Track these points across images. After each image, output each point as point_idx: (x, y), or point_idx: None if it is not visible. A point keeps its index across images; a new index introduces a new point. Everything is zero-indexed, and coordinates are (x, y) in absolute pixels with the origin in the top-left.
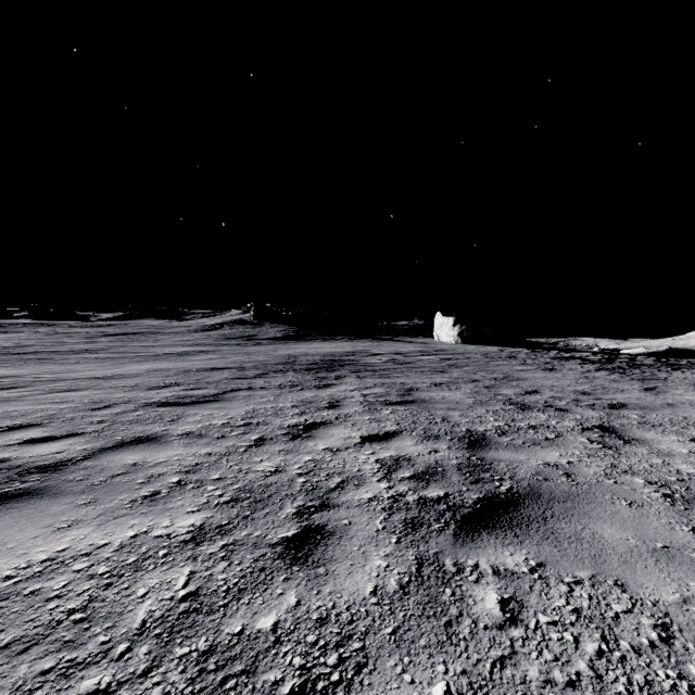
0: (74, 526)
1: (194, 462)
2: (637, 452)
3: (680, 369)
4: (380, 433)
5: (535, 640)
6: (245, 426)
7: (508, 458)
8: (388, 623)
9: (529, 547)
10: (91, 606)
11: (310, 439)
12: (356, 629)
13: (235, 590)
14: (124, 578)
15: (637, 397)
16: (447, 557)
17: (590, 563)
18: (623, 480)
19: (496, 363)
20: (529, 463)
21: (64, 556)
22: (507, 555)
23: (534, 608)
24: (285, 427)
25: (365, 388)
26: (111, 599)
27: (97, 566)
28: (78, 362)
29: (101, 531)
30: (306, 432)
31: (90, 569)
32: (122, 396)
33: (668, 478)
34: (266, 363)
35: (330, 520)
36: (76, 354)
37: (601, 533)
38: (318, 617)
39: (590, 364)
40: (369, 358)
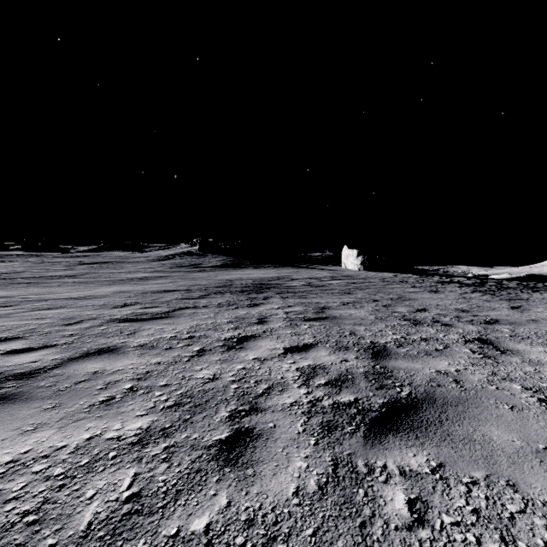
0: (38, 428)
1: (146, 370)
2: (512, 361)
3: (538, 291)
4: (300, 345)
5: (442, 541)
6: (190, 339)
7: (406, 367)
8: (308, 525)
9: (429, 449)
10: (44, 508)
11: (242, 350)
12: (280, 530)
13: (173, 491)
14: (76, 479)
15: (507, 314)
16: (359, 458)
17: (483, 463)
18: (504, 386)
19: (392, 286)
20: (424, 371)
21: (26, 458)
22: (411, 456)
23: (438, 509)
24: (221, 339)
25: (287, 306)
26: (62, 501)
27: (53, 467)
28: (58, 285)
29: (61, 434)
30: (239, 344)
31: (47, 471)
32: (91, 314)
33: (540, 384)
34: (208, 286)
35: (258, 423)
36: (57, 279)
37: (490, 435)
38: (246, 518)
39: (466, 287)
40: (290, 282)
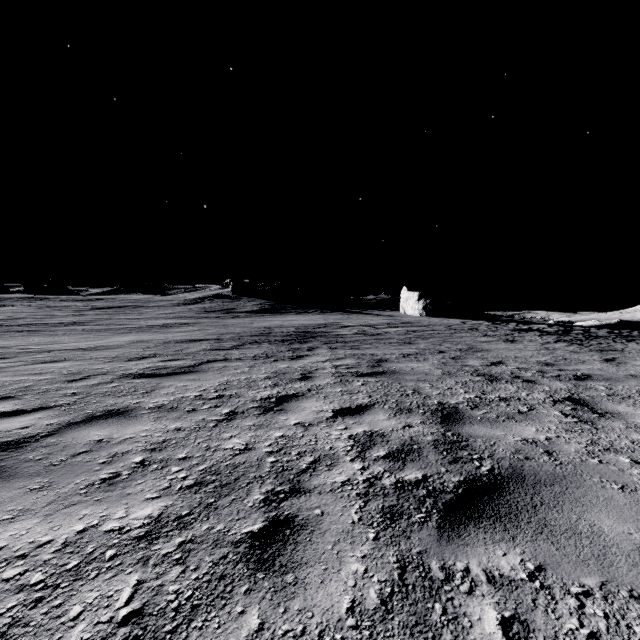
0: (18, 517)
1: (162, 438)
2: (614, 426)
3: (634, 341)
4: (352, 406)
5: None
6: (218, 398)
7: (484, 434)
8: None
9: (523, 545)
10: (10, 633)
11: (281, 412)
12: None
13: (186, 607)
14: (58, 590)
15: (600, 368)
16: (433, 558)
17: (595, 565)
18: (608, 459)
19: (460, 334)
20: (506, 439)
21: None
22: (500, 555)
23: (543, 633)
24: (257, 399)
25: (336, 359)
26: (36, 623)
27: (31, 572)
28: (65, 333)
29: (47, 524)
30: (278, 405)
31: (22, 577)
32: (100, 368)
33: None
34: (243, 334)
35: (301, 510)
36: (64, 326)
37: (599, 526)
38: None
39: (548, 335)
40: (340, 330)
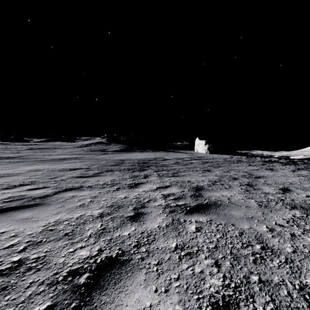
0: None
1: None
2: None
3: None
4: None
5: None
6: (7, 274)
7: None
8: None
9: None
10: None
11: None
12: None
13: None
14: None
15: None
16: None
17: None
18: None
19: (235, 164)
20: None
21: None
22: None
23: None
24: (59, 278)
25: (164, 187)
26: None
27: None
28: None
29: None
30: (81, 307)
31: None
32: None
33: None
34: (105, 165)
35: None
36: None
37: None
38: None
39: (288, 165)
40: (164, 162)
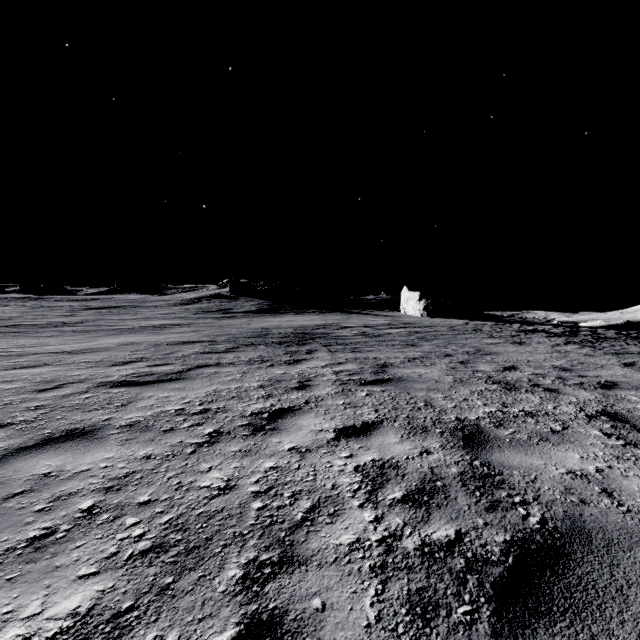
0: None
1: (124, 470)
2: None
3: None
4: (357, 424)
5: None
6: (202, 413)
7: (520, 464)
8: None
9: None
10: None
11: (274, 433)
12: None
13: None
14: None
15: (623, 375)
16: None
17: None
18: None
19: (464, 336)
20: (549, 471)
21: None
22: None
23: None
24: (247, 415)
25: (337, 364)
26: None
27: None
28: (52, 335)
29: None
30: (271, 423)
31: None
32: (79, 374)
33: None
34: (239, 336)
35: (293, 599)
36: (53, 327)
37: None
38: None
39: (556, 337)
40: (340, 331)
